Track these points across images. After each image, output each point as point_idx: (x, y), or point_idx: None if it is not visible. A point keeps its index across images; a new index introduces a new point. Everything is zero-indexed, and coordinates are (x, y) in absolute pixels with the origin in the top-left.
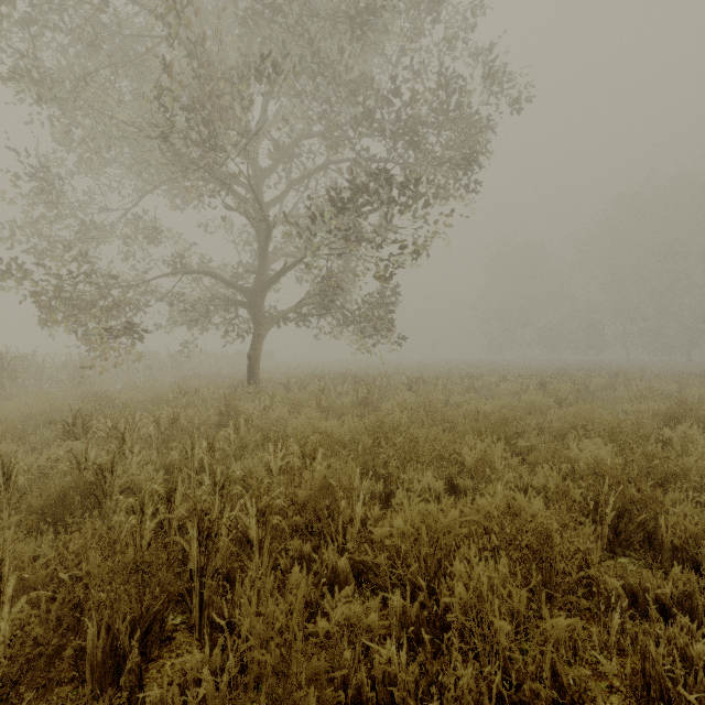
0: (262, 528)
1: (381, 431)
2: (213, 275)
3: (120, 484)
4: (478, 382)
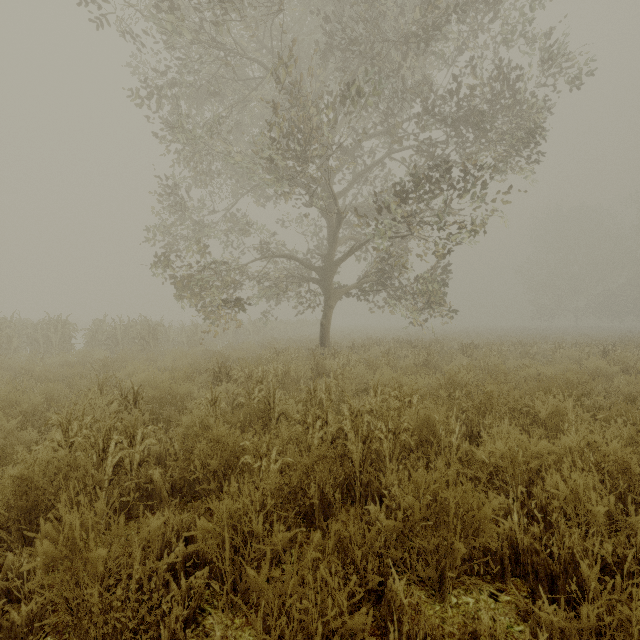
0: (392, 443)
1: (452, 387)
2: (292, 258)
3: (278, 411)
4: (532, 349)
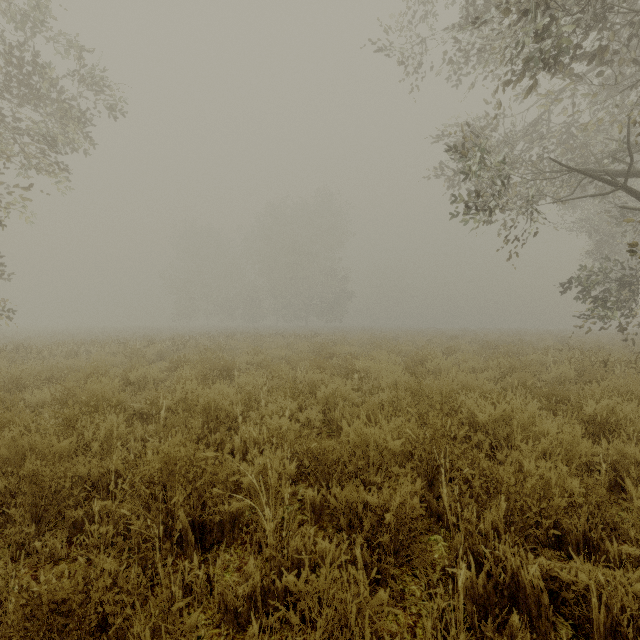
0: None
1: None
2: None
3: None
4: (95, 347)
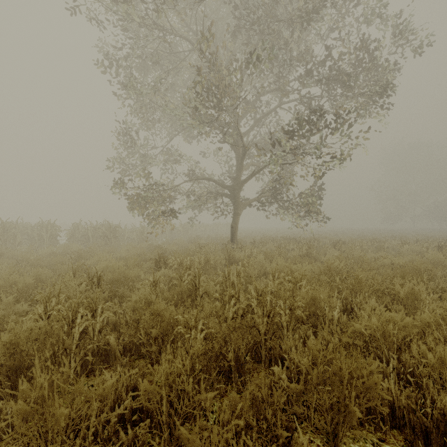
0: (289, 317)
1: (329, 272)
2: (211, 180)
3: (201, 290)
4: (384, 244)
